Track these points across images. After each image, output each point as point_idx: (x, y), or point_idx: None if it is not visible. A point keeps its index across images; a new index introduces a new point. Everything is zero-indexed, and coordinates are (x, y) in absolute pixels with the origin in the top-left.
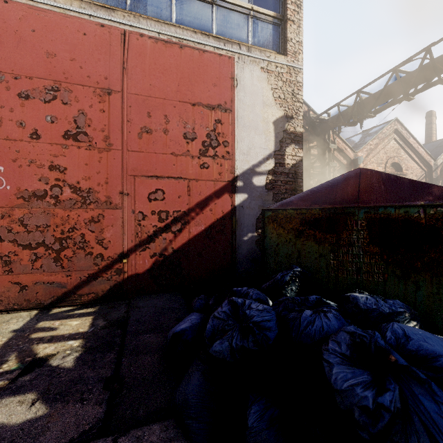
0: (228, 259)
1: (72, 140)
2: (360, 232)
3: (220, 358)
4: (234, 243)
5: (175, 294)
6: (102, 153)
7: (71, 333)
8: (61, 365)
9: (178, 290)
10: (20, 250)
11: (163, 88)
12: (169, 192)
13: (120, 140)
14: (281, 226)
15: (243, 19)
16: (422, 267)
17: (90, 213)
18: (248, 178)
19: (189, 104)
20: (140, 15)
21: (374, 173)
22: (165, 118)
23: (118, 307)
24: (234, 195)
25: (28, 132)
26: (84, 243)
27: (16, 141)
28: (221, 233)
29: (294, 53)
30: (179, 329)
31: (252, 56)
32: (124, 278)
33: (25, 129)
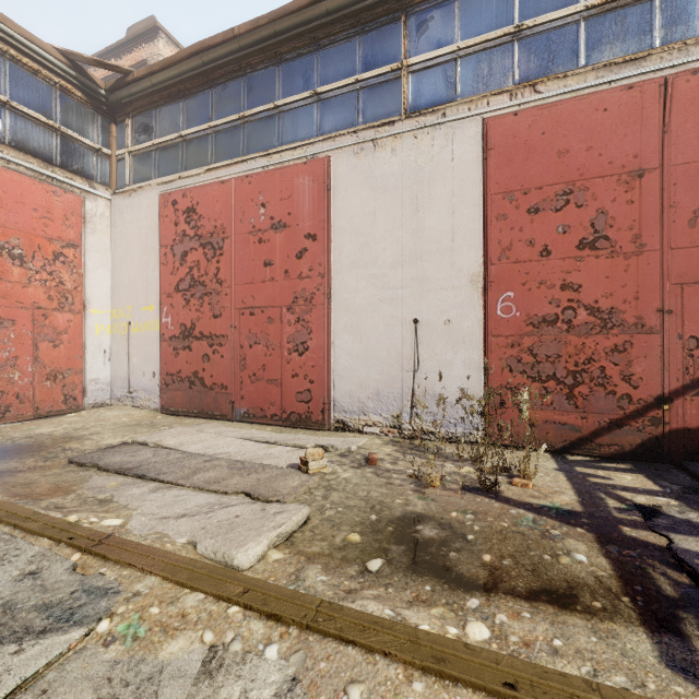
0: None
1: (588, 250)
2: None
3: None
4: None
5: None
6: (628, 259)
7: (641, 488)
8: (692, 520)
9: None
10: (529, 382)
11: None
12: None
13: (656, 237)
14: None
15: None
16: None
17: (611, 340)
18: None
19: None
20: (682, 43)
21: None
22: None
23: (666, 471)
24: None
25: (537, 250)
26: (604, 378)
27: (525, 262)
28: None
29: None
30: None
31: None
32: (664, 432)
33: (534, 248)
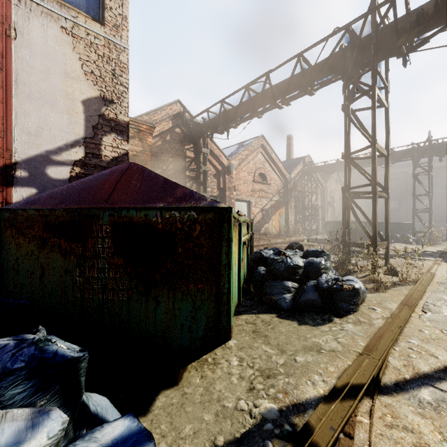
0: None
1: None
2: (106, 240)
3: None
4: None
5: None
6: None
7: None
8: None
9: None
10: None
11: None
12: None
13: None
14: (21, 233)
15: None
16: (161, 280)
17: None
18: (37, 168)
19: None
20: None
21: (139, 169)
22: None
23: None
24: (10, 189)
25: None
26: None
27: None
28: None
29: (115, 26)
30: None
31: (45, 6)
32: None
33: None
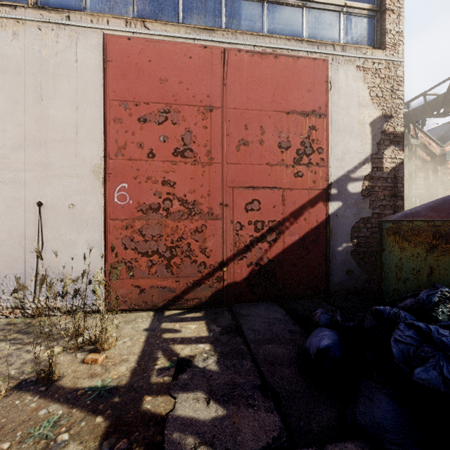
0: (322, 270)
1: (180, 157)
2: None
3: (430, 387)
4: (327, 254)
5: (271, 304)
6: (204, 167)
7: (195, 336)
8: (207, 368)
9: (273, 300)
10: (139, 257)
11: (259, 100)
12: (264, 202)
13: (220, 154)
14: (405, 239)
15: (335, 17)
16: None
17: (194, 224)
18: (342, 185)
19: (283, 113)
20: (235, 31)
21: None
22: (260, 129)
23: (222, 314)
24: (327, 203)
25: (146, 152)
26: (190, 251)
27: (137, 161)
28: (315, 243)
29: (393, 45)
30: (324, 345)
31: (346, 55)
32: (223, 286)
33: (144, 150)
